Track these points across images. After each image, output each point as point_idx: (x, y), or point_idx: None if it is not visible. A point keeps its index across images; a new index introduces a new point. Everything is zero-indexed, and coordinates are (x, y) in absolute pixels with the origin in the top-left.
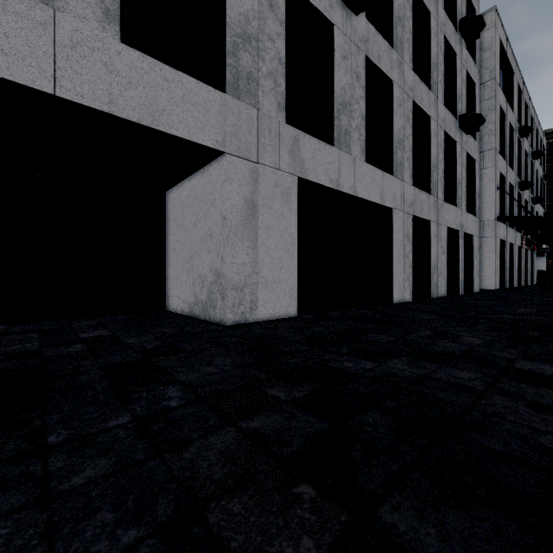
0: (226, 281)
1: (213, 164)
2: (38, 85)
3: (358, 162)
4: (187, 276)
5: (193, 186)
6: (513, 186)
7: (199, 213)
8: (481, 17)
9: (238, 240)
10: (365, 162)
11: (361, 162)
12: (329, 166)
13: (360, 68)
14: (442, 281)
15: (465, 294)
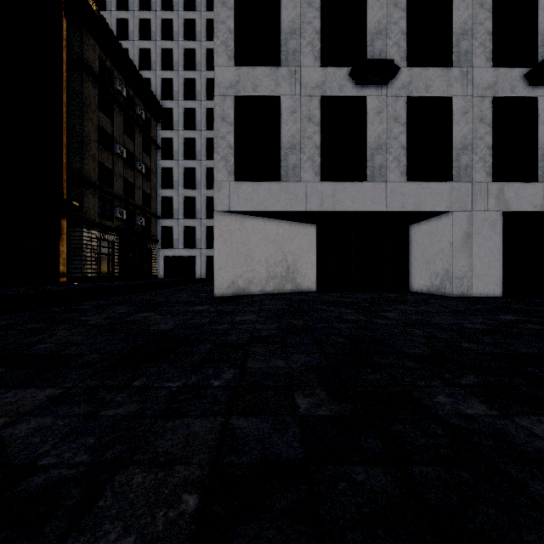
0: (452, 275)
1: (444, 216)
2: (382, 209)
3: None
4: (426, 272)
5: (430, 225)
6: None
7: (434, 240)
8: None
9: (459, 254)
10: None
11: None
12: (532, 197)
13: None
14: None
15: None
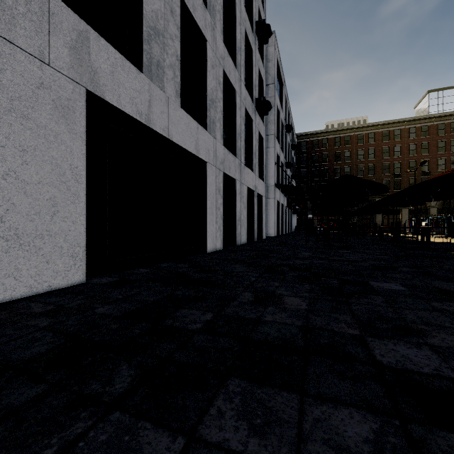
0: None
1: None
2: None
3: (172, 103)
4: None
5: None
6: (283, 164)
7: None
8: (270, 26)
9: None
10: (180, 107)
11: (176, 105)
12: (137, 94)
13: (175, 4)
14: (244, 230)
15: (258, 240)
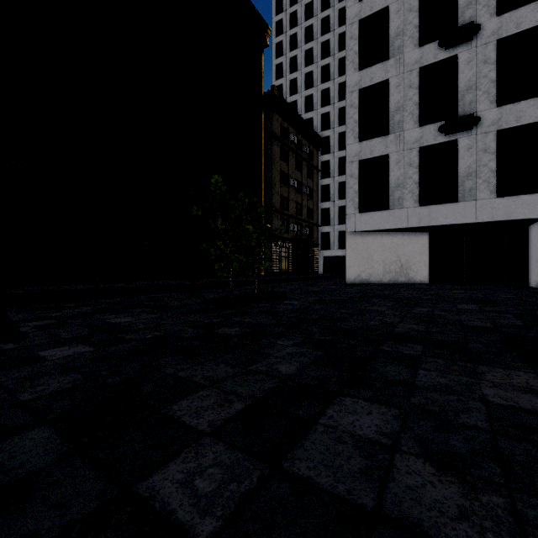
0: None
1: None
2: (472, 221)
3: None
4: (535, 269)
5: (537, 227)
6: None
7: None
8: None
9: None
10: None
11: None
12: None
13: None
14: None
15: None
